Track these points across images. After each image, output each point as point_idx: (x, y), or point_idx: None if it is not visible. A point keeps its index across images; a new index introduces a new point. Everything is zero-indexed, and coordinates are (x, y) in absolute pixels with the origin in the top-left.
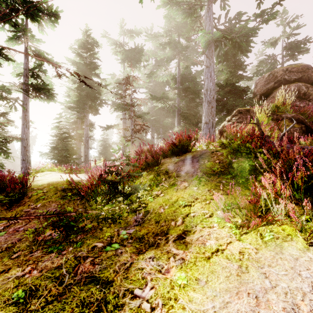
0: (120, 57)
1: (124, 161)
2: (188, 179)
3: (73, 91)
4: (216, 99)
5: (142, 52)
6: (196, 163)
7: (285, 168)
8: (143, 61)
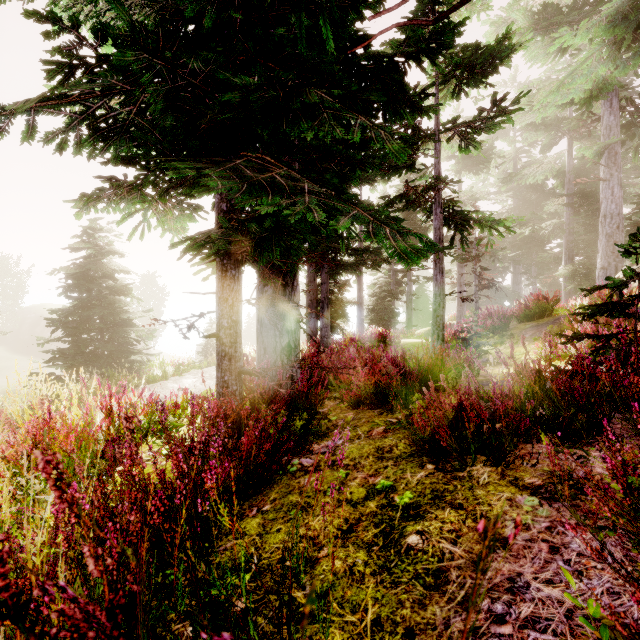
0: (454, 169)
1: (474, 323)
2: (530, 339)
3: None
4: (633, 222)
5: (492, 149)
6: (544, 327)
7: (596, 328)
8: (494, 158)
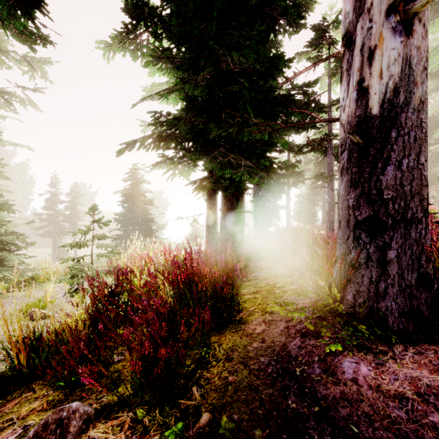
0: None
1: None
2: None
3: (313, 164)
4: None
5: None
6: None
7: None
8: None
